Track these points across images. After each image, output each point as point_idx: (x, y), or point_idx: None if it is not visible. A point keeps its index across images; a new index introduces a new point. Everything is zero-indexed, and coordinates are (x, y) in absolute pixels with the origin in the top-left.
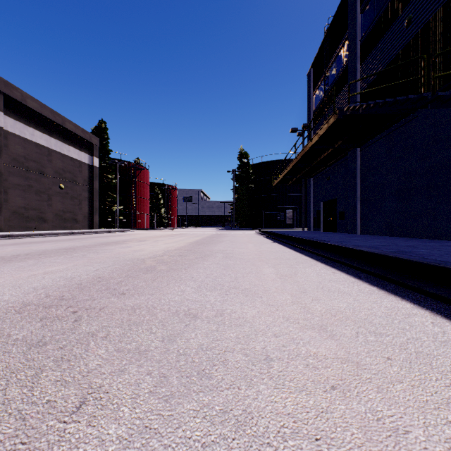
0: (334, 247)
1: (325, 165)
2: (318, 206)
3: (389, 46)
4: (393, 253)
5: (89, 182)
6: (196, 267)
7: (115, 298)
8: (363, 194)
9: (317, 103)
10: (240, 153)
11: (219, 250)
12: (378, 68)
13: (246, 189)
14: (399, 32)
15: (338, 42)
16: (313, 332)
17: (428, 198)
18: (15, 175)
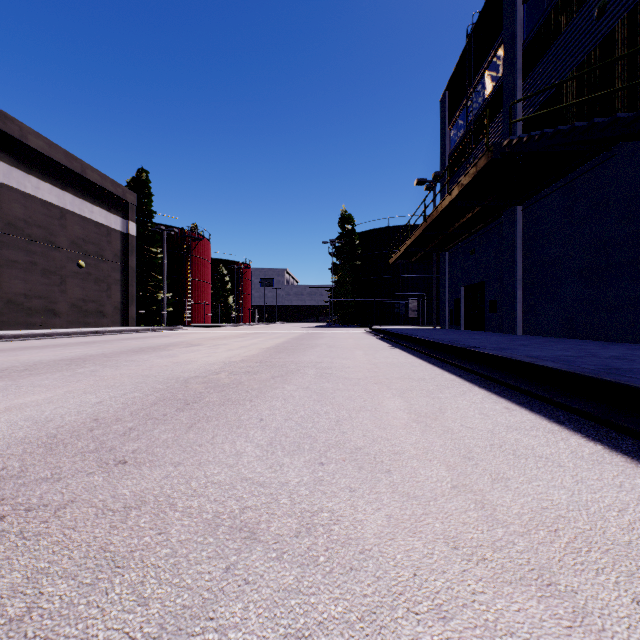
0: (495, 359)
1: (468, 232)
2: (457, 293)
3: (569, 50)
4: (608, 374)
5: (123, 257)
6: (270, 396)
7: (103, 475)
8: (527, 274)
9: (455, 141)
10: (342, 217)
11: (310, 362)
12: (550, 83)
13: (351, 268)
14: (585, 26)
15: (488, 49)
16: (529, 600)
17: (634, 280)
18: (11, 246)
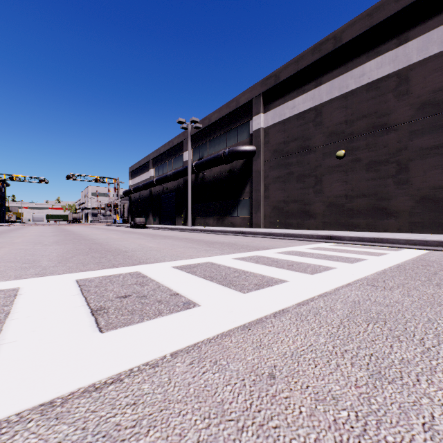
0: None
1: None
2: None
3: None
4: None
5: None
6: None
7: None
8: None
9: None
10: None
11: None
12: None
13: None
14: None
15: None
16: None
17: None
18: (276, 167)
